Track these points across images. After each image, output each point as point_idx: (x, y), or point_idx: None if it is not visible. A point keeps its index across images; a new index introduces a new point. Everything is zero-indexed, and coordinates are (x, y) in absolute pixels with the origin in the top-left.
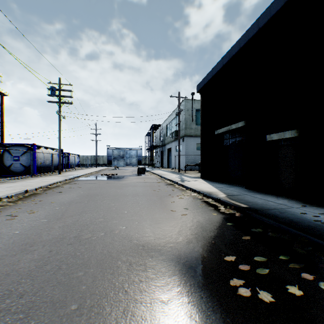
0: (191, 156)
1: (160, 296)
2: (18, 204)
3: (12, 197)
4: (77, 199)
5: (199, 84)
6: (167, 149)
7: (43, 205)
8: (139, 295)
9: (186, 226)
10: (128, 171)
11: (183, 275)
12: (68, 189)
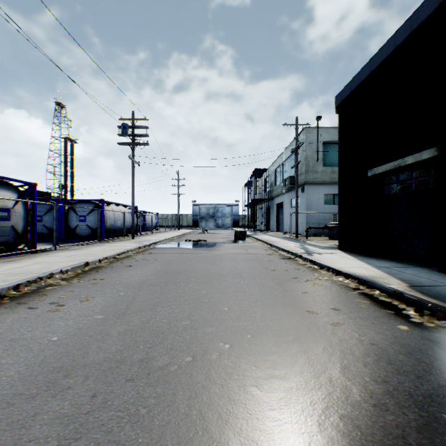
0: (315, 214)
1: None
2: (72, 283)
3: (67, 271)
4: (151, 279)
5: (340, 93)
6: (277, 204)
7: (104, 287)
8: None
9: (353, 354)
10: (221, 236)
11: None
12: (141, 261)
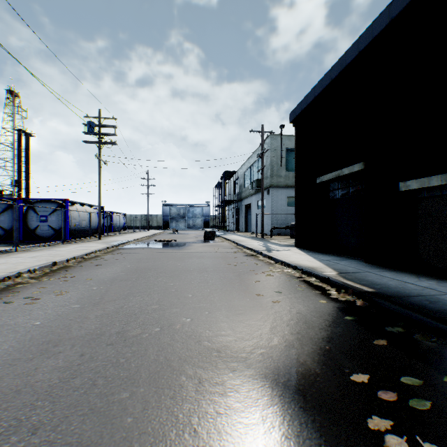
0: (279, 215)
1: (252, 444)
2: (42, 281)
3: (35, 271)
4: (122, 275)
5: (293, 110)
6: (245, 206)
7: (76, 283)
8: (217, 440)
9: (281, 319)
10: (191, 237)
11: (285, 405)
12: (110, 260)
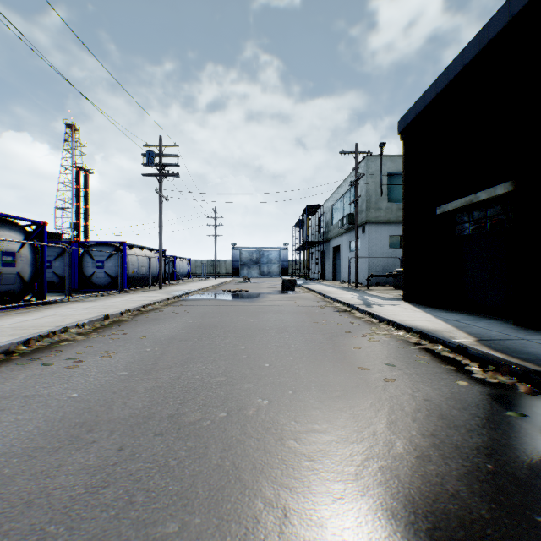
0: (378, 260)
1: None
2: (90, 338)
3: (84, 325)
4: (182, 334)
5: (403, 117)
6: (333, 248)
7: (127, 342)
8: None
9: (402, 409)
10: (266, 286)
11: None
12: (170, 314)
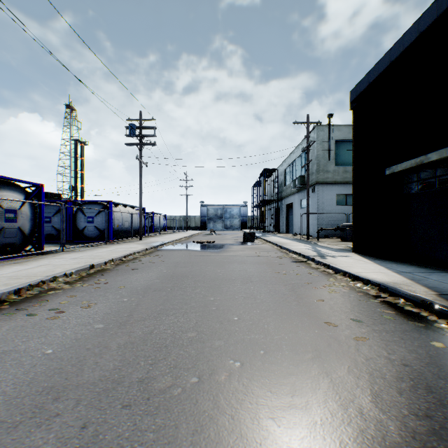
0: (326, 215)
1: None
2: (75, 287)
3: (71, 274)
4: (157, 283)
5: (355, 86)
6: (286, 205)
7: (107, 291)
8: None
9: (384, 377)
10: (230, 238)
11: None
12: (147, 263)
